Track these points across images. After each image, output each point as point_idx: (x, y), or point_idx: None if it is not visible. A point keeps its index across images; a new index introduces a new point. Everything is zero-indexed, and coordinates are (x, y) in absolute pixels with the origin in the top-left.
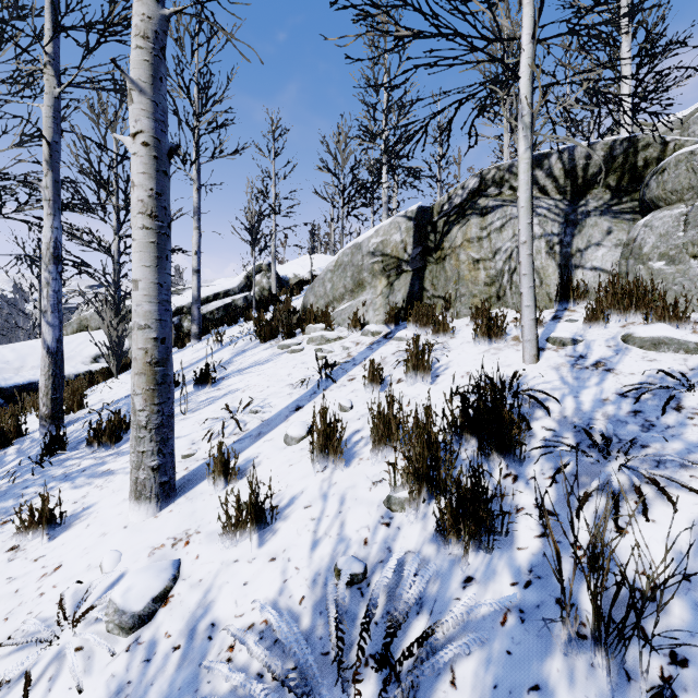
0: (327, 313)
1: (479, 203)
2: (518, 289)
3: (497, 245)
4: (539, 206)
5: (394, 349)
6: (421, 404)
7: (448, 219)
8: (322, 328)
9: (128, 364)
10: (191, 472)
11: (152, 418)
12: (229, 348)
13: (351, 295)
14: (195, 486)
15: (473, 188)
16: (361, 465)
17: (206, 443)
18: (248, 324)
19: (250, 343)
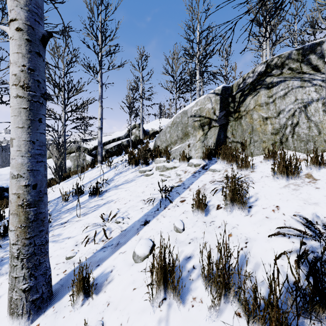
0: (167, 151)
1: (266, 80)
2: (300, 137)
3: (281, 107)
4: (314, 79)
5: (210, 178)
6: (242, 236)
7: (243, 93)
8: (164, 160)
9: (68, 176)
10: (66, 276)
11: (23, 249)
12: (114, 170)
13: (181, 140)
14: (63, 296)
15: (261, 71)
16: (195, 308)
17: (84, 246)
18: (125, 156)
19: (125, 167)
